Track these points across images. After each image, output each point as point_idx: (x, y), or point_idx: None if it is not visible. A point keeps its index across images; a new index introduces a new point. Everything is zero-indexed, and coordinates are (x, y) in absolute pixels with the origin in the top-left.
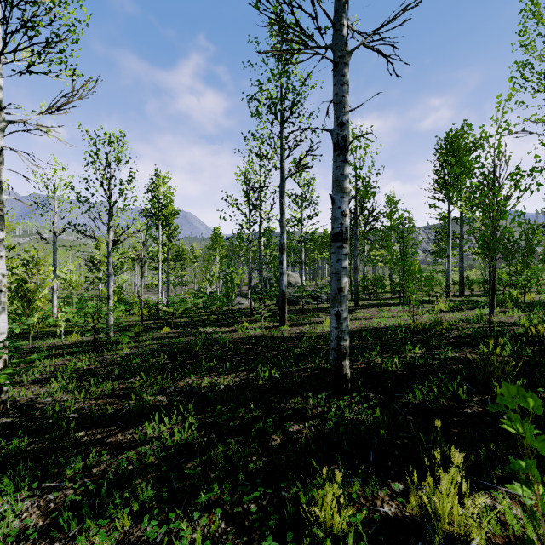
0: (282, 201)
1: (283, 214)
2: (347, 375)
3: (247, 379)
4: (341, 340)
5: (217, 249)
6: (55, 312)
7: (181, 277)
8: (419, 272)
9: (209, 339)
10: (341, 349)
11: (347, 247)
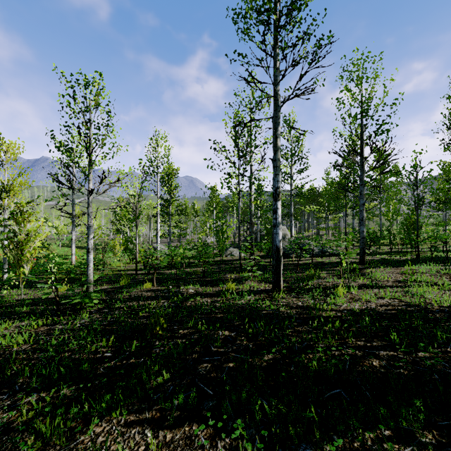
0: (276, 134)
1: (278, 151)
2: None
3: None
4: None
5: (214, 205)
6: (74, 259)
7: (185, 229)
8: None
9: (184, 307)
10: None
11: None
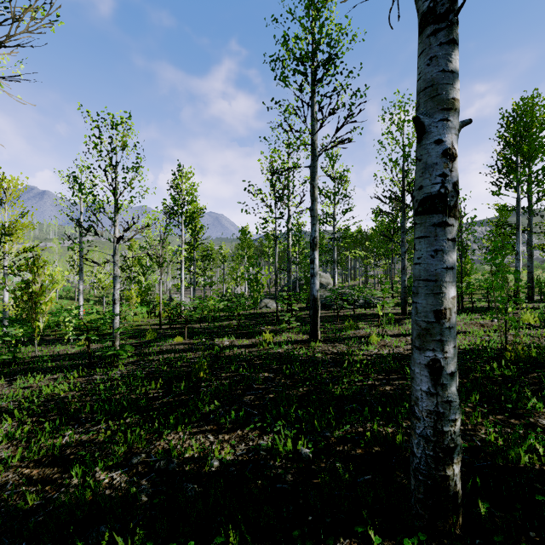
0: (313, 184)
1: (315, 200)
2: (456, 493)
3: (257, 450)
4: (441, 420)
5: (245, 249)
6: (81, 313)
7: (210, 277)
8: (516, 273)
9: (222, 357)
10: (441, 439)
11: (454, 225)
